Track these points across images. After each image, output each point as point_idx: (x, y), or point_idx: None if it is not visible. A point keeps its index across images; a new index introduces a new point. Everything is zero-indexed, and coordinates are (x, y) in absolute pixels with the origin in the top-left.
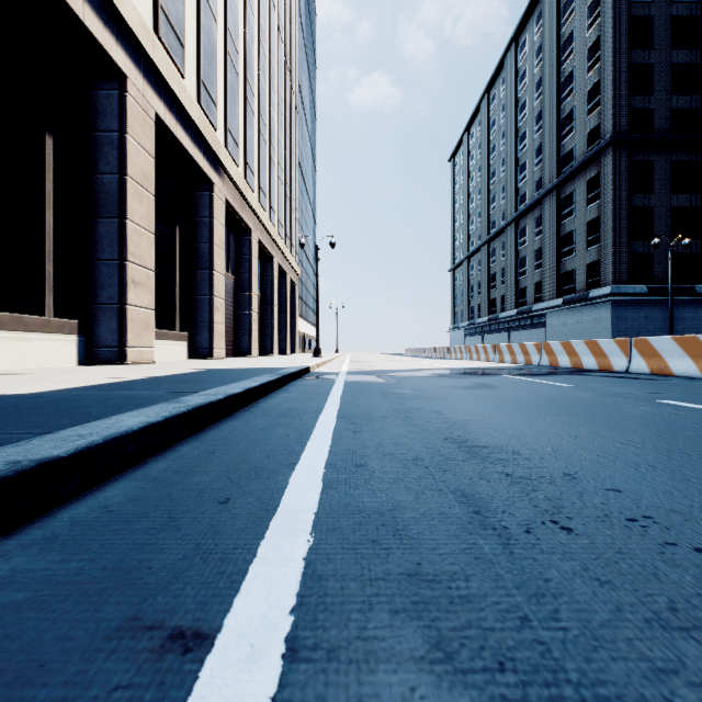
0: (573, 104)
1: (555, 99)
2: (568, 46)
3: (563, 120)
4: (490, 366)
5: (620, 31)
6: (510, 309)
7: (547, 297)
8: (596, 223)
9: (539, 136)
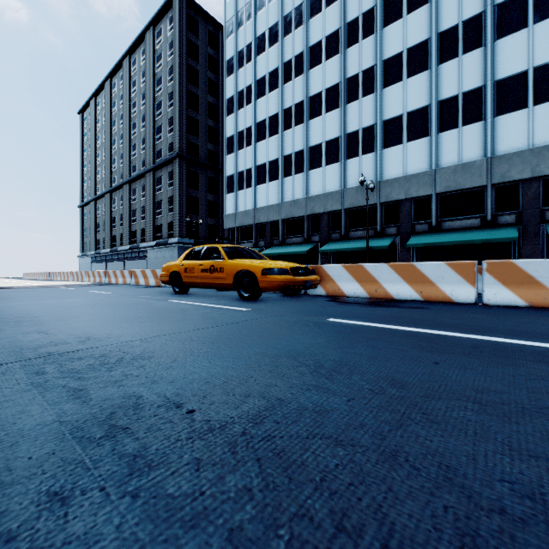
0: (162, 122)
1: (152, 113)
2: (159, 84)
3: (157, 128)
4: (70, 284)
5: (183, 95)
6: (126, 245)
7: (148, 240)
8: (172, 199)
9: (144, 131)
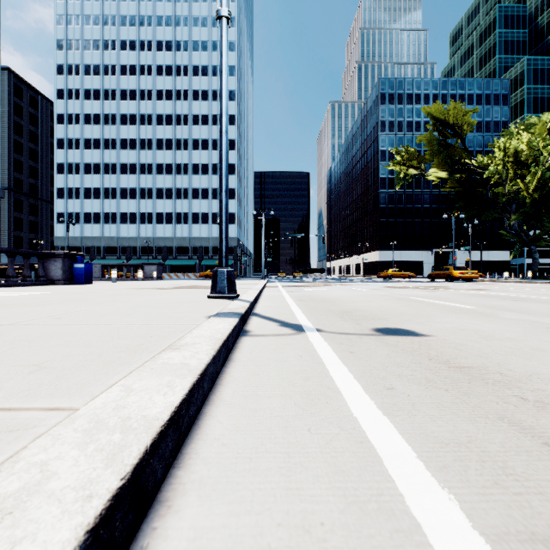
0: None
1: None
2: None
3: None
4: None
5: (11, 144)
6: None
7: None
8: None
9: None
